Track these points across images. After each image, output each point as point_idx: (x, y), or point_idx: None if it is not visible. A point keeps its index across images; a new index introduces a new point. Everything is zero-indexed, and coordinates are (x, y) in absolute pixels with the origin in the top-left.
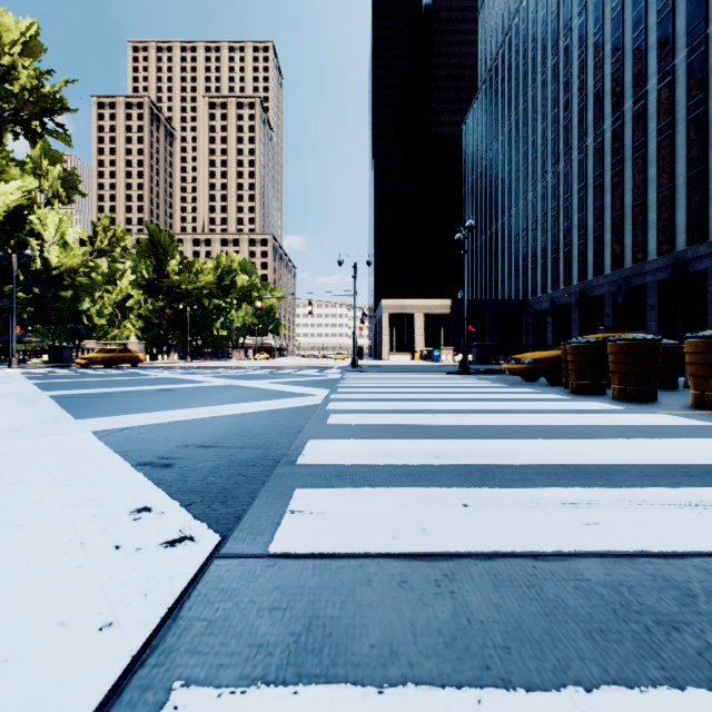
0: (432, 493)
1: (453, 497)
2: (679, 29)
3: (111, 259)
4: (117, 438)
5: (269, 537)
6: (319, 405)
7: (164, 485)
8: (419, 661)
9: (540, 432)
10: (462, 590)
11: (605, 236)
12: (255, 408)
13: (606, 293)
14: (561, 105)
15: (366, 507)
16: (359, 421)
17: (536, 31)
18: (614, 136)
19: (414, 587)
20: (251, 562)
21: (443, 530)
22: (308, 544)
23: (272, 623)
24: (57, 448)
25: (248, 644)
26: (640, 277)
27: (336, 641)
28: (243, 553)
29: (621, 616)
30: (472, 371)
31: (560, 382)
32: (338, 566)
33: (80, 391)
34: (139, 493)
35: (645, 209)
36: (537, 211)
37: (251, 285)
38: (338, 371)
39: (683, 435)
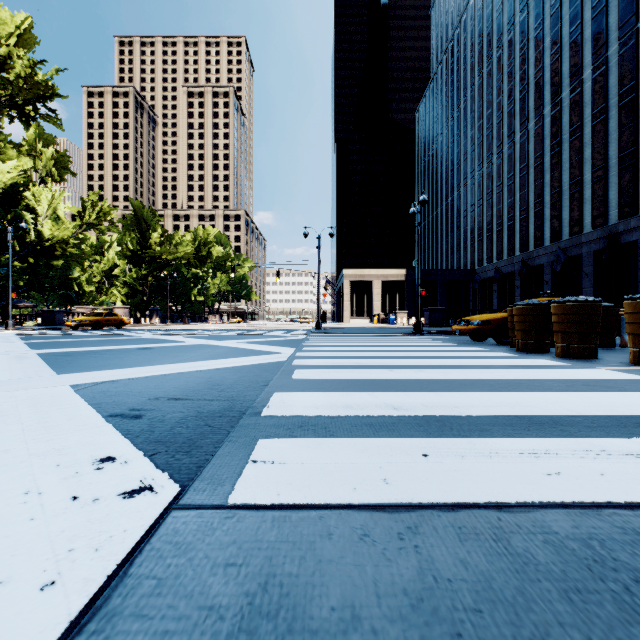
0: (392, 443)
1: (413, 447)
2: (612, 24)
3: (99, 232)
4: (93, 391)
5: (230, 488)
6: (285, 362)
7: (131, 435)
8: (384, 627)
9: (492, 385)
10: (426, 544)
11: (545, 211)
12: (225, 364)
13: (546, 262)
14: (505, 93)
15: (327, 457)
16: (322, 375)
17: (483, 27)
18: (553, 121)
19: (376, 541)
20: (210, 513)
21: (404, 480)
22: (268, 495)
23: (225, 582)
24: (34, 401)
25: (198, 607)
26: (576, 248)
27: (293, 603)
28: (201, 504)
29: (597, 574)
30: (425, 332)
31: (506, 341)
32: (298, 518)
33: (66, 349)
34: (106, 443)
35: (581, 187)
36: (484, 189)
37: (226, 255)
38: (304, 332)
39: (627, 388)
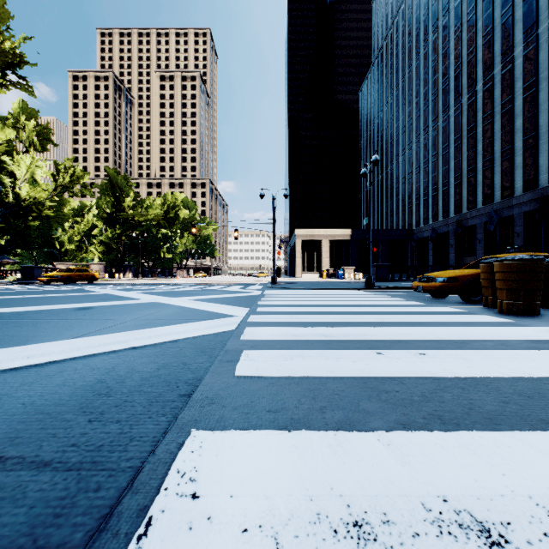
0: None
1: None
2: (542, 4)
3: (72, 194)
4: None
5: None
6: (233, 331)
7: None
8: None
9: None
10: None
11: (478, 177)
12: (152, 339)
13: (479, 223)
14: (440, 72)
15: None
16: (282, 367)
17: (419, 14)
18: (485, 95)
19: None
20: None
21: None
22: None
23: None
24: None
25: None
26: (507, 210)
27: None
28: None
29: None
30: (377, 287)
31: (474, 299)
32: None
33: None
34: None
35: (512, 154)
36: (420, 159)
37: (191, 218)
38: (260, 287)
39: None
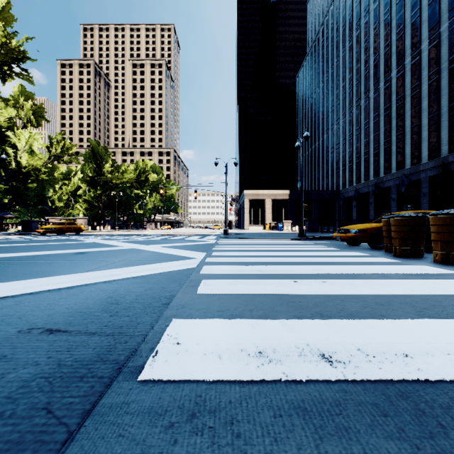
0: None
1: None
2: (443, 8)
3: (63, 162)
4: None
5: None
6: (195, 268)
7: None
8: None
9: (412, 305)
10: None
11: (392, 147)
12: (137, 273)
13: (393, 185)
14: (362, 62)
15: None
16: (228, 289)
17: (345, 14)
18: (398, 81)
19: None
20: None
21: None
22: None
23: None
24: None
25: None
26: (416, 174)
27: None
28: None
29: None
30: (307, 237)
31: (379, 246)
32: None
33: (13, 254)
34: None
35: (420, 129)
36: (346, 132)
37: (159, 180)
38: (215, 237)
39: None
